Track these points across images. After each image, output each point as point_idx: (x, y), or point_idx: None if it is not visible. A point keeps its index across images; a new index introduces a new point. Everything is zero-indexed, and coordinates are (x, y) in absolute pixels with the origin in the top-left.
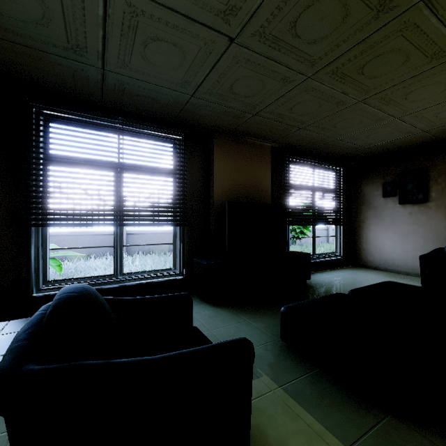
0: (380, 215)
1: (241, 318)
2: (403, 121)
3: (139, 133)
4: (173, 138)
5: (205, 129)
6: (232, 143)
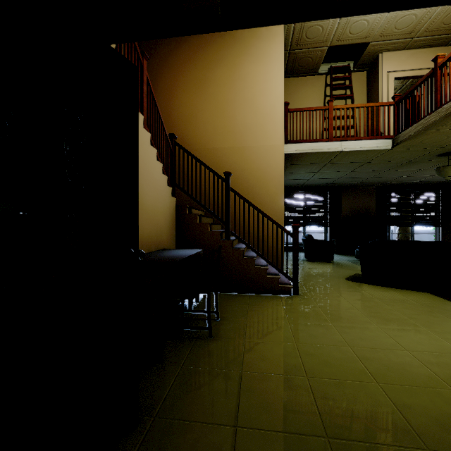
0: None
1: (347, 257)
2: None
3: (311, 194)
4: (323, 193)
5: (338, 187)
6: (351, 190)
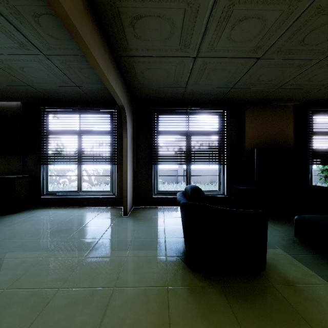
0: None
1: None
2: None
3: (199, 113)
4: (218, 112)
5: (239, 103)
6: (259, 108)
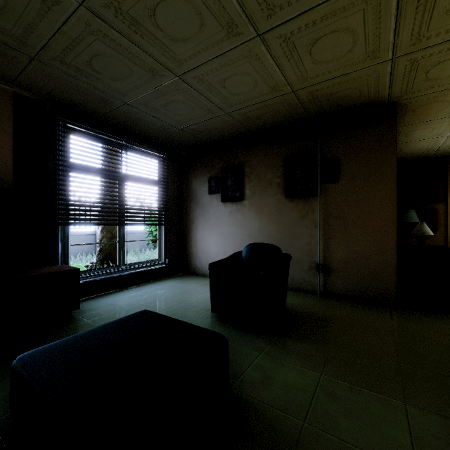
0: (207, 214)
1: None
2: (192, 87)
3: None
4: None
5: None
6: None
